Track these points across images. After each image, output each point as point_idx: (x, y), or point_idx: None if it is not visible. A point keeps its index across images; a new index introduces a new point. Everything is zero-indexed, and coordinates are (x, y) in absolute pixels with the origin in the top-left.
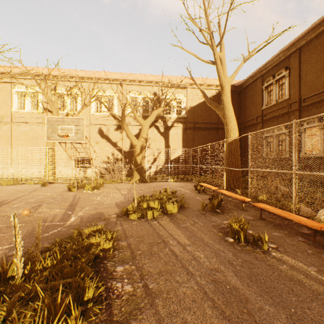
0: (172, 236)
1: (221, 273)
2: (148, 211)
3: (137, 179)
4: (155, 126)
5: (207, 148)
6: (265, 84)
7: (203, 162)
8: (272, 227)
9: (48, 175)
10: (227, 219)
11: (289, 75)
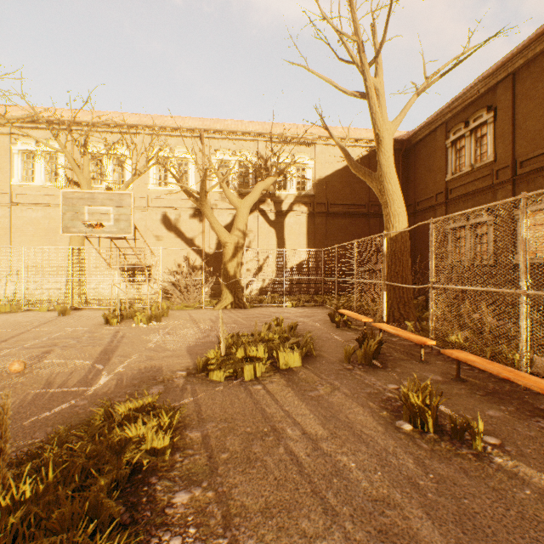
0: (292, 418)
1: (398, 509)
2: (245, 366)
3: (228, 303)
4: (259, 211)
5: (350, 248)
6: (450, 137)
7: (343, 273)
8: (482, 397)
9: (73, 295)
10: (394, 381)
11: (494, 121)
